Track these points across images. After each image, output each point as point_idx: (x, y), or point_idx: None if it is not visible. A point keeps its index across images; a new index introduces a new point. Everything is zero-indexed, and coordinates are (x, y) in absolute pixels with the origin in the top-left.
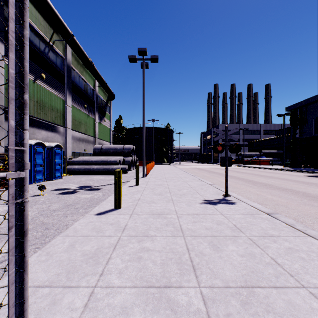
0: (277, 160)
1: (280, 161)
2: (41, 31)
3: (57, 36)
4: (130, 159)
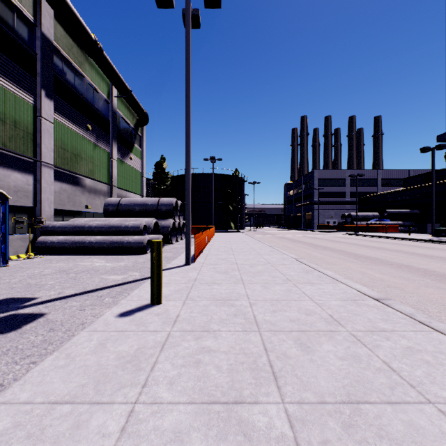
0: (409, 224)
1: (414, 227)
2: None
3: None
4: (170, 223)
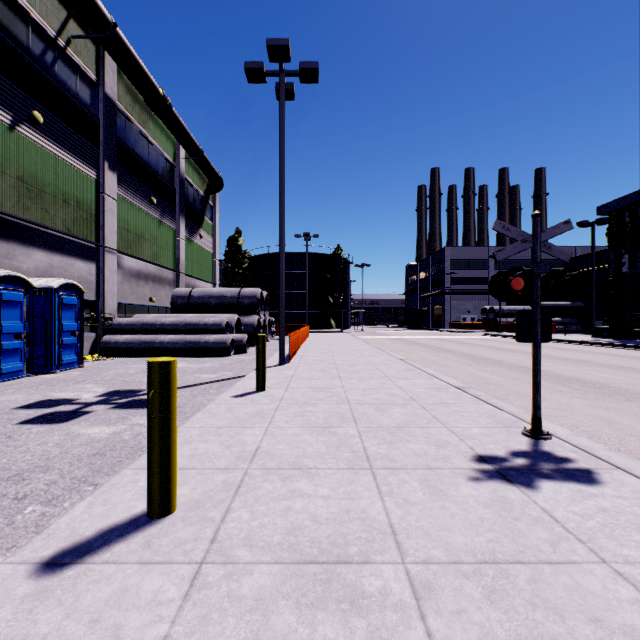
0: (570, 322)
1: (577, 325)
2: (33, 8)
3: (80, 28)
4: (254, 320)
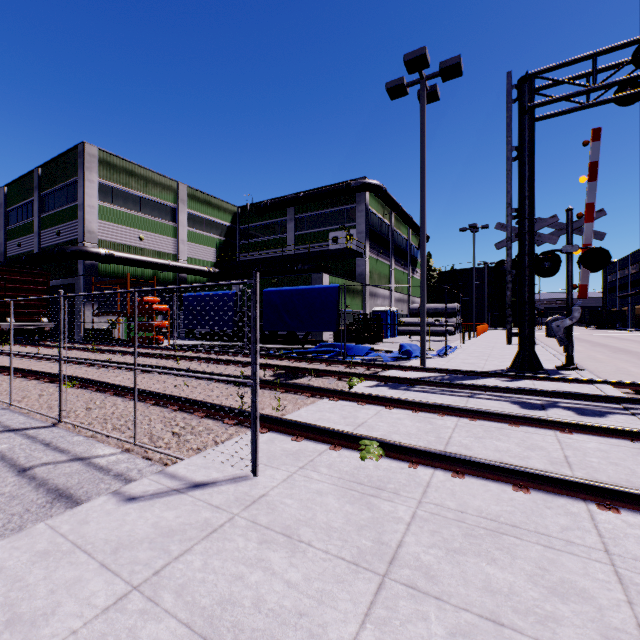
0: None
1: None
2: (379, 214)
3: (386, 209)
4: (454, 320)
